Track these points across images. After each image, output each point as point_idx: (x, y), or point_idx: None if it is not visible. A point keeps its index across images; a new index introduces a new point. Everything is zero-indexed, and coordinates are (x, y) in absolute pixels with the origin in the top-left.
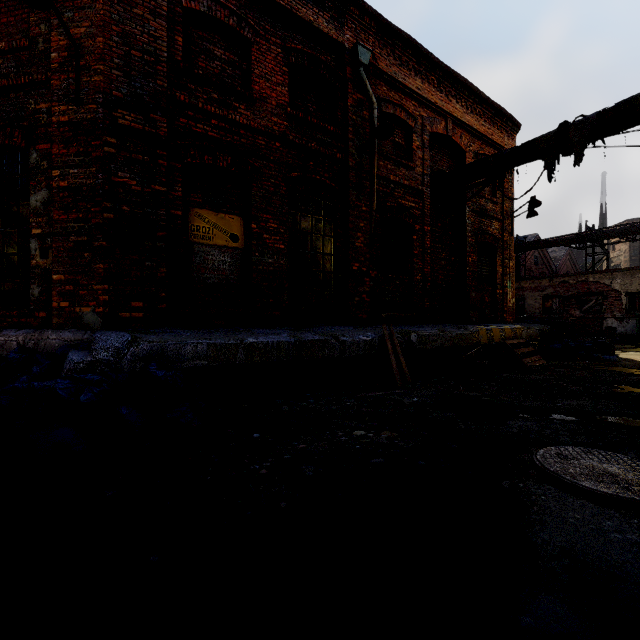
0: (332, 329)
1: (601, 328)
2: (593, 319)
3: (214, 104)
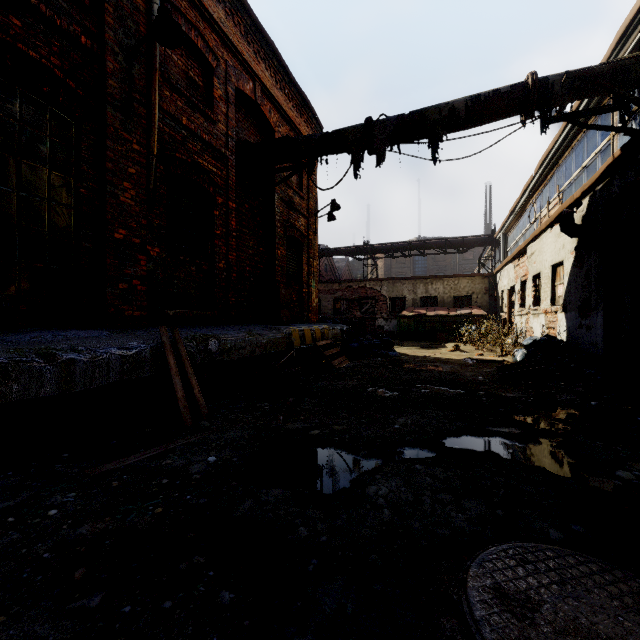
0: (58, 336)
1: (374, 327)
2: (369, 319)
3: None
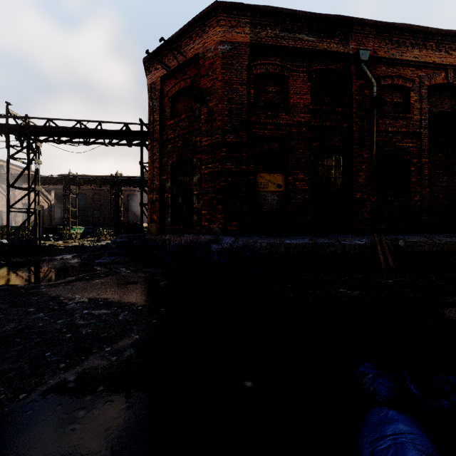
0: (338, 236)
1: None
2: None
3: (268, 118)
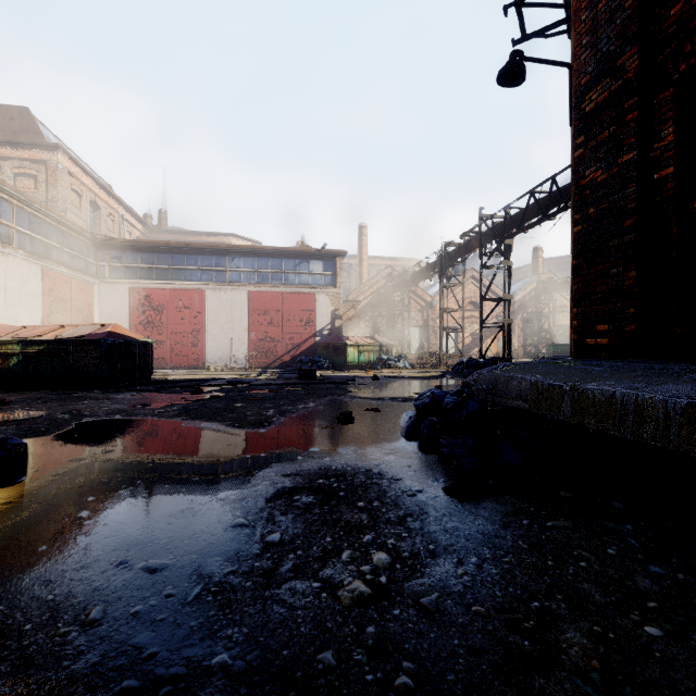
0: None
1: None
2: None
3: None
